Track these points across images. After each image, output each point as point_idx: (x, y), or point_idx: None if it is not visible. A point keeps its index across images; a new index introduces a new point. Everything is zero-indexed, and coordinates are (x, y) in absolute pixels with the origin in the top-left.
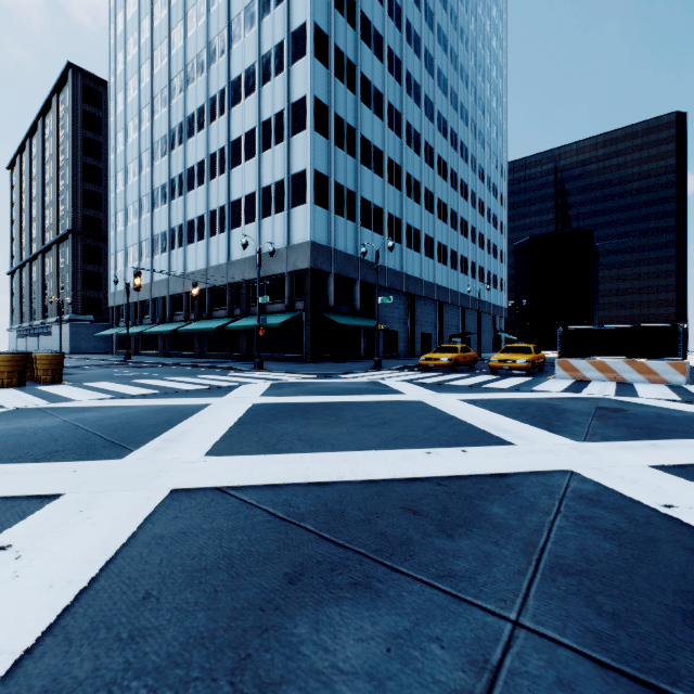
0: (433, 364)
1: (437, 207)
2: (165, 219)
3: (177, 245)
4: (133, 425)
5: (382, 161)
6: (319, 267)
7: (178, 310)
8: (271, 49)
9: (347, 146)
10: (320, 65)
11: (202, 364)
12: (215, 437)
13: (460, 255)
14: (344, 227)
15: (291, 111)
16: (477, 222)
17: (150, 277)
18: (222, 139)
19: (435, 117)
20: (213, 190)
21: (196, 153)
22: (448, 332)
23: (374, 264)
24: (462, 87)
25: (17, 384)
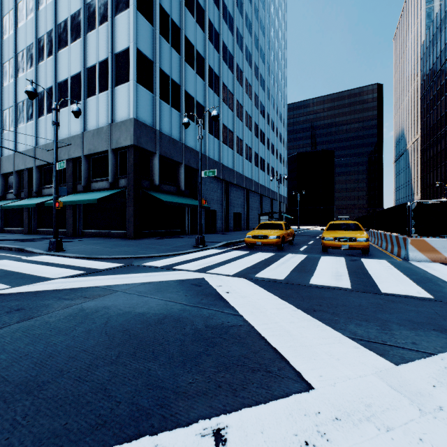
0: (261, 242)
1: (245, 117)
2: None
3: (8, 126)
4: None
5: (203, 66)
6: (143, 145)
7: (10, 189)
8: None
9: (172, 41)
10: None
11: None
12: None
13: (260, 156)
14: (169, 113)
15: None
16: (270, 135)
17: None
18: (50, 22)
19: (243, 48)
20: (41, 72)
21: (26, 37)
22: (252, 212)
23: (197, 152)
24: (261, 34)
25: None
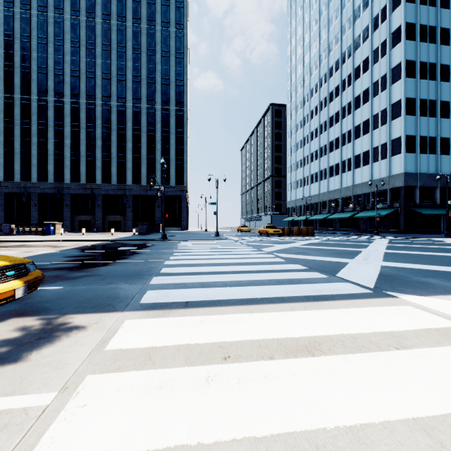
0: None
1: None
2: (316, 166)
3: (323, 178)
4: (362, 242)
5: None
6: (409, 184)
7: (323, 208)
8: (378, 79)
9: (429, 113)
10: (409, 79)
11: (347, 233)
12: (385, 243)
13: None
14: (426, 159)
15: (390, 108)
16: None
17: (309, 193)
18: (349, 126)
19: None
20: (343, 151)
21: (334, 134)
22: None
23: None
24: None
25: (307, 236)
